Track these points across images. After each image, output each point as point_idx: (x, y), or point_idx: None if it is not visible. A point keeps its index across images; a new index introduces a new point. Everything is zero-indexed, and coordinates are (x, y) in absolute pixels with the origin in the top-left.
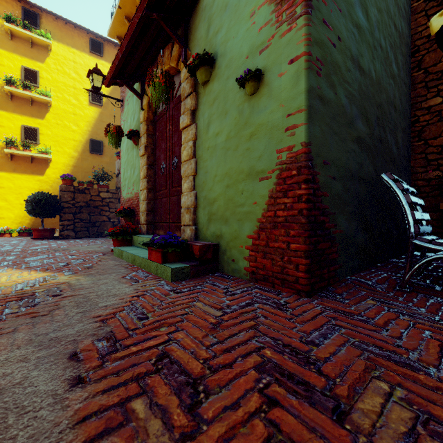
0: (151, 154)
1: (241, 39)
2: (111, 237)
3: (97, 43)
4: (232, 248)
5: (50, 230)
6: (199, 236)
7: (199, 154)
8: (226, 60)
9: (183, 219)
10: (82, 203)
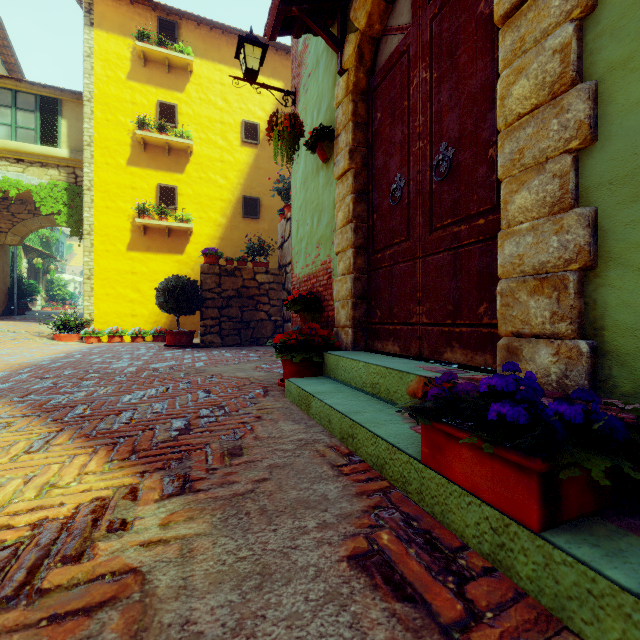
0: (361, 167)
1: None
2: (278, 353)
3: None
4: None
5: (188, 333)
6: (607, 379)
7: (607, 60)
8: None
9: (512, 312)
10: (230, 292)
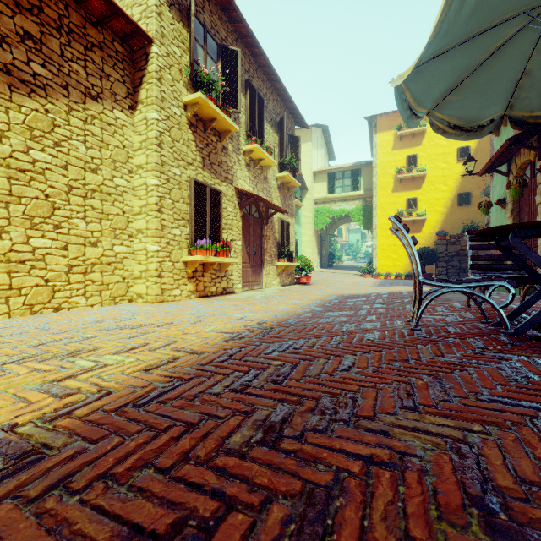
0: (516, 215)
1: None
2: None
3: None
4: None
5: (430, 274)
6: None
7: None
8: None
9: None
10: (452, 253)
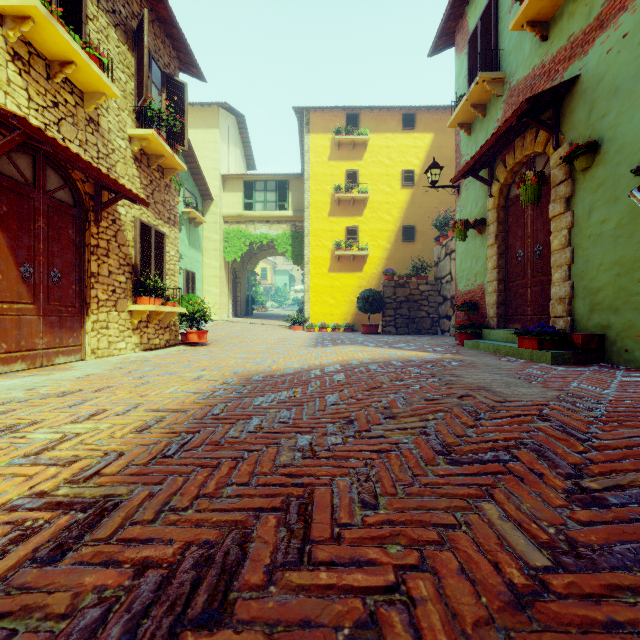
0: (501, 242)
1: (637, 124)
2: (457, 330)
3: (409, 116)
4: (625, 338)
5: (376, 325)
6: (575, 327)
7: (575, 243)
8: (616, 146)
9: (554, 310)
10: (401, 298)
